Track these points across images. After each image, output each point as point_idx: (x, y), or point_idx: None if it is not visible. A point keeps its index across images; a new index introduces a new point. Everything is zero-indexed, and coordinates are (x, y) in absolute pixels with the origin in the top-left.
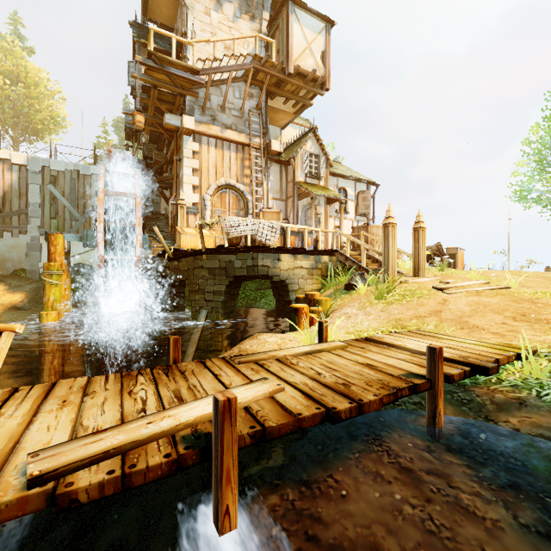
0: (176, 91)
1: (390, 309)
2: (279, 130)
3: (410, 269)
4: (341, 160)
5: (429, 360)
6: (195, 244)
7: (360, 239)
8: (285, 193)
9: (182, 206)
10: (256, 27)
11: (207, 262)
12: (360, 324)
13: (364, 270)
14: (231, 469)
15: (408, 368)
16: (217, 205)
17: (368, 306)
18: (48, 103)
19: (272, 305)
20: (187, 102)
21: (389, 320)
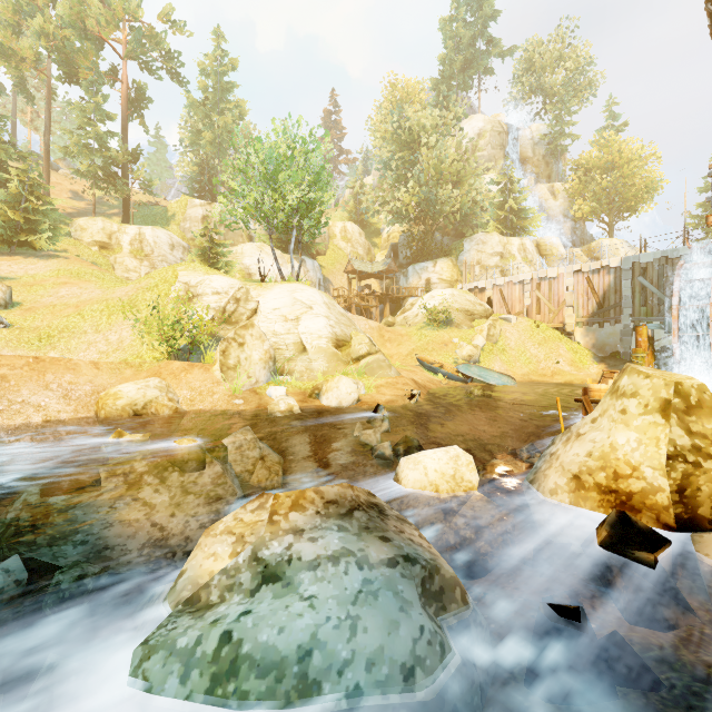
0: None
1: None
2: None
3: None
4: None
5: None
6: None
7: None
8: None
9: None
10: None
11: None
12: None
13: None
14: None
15: None
16: None
17: None
18: (641, 173)
19: None
20: None
21: None
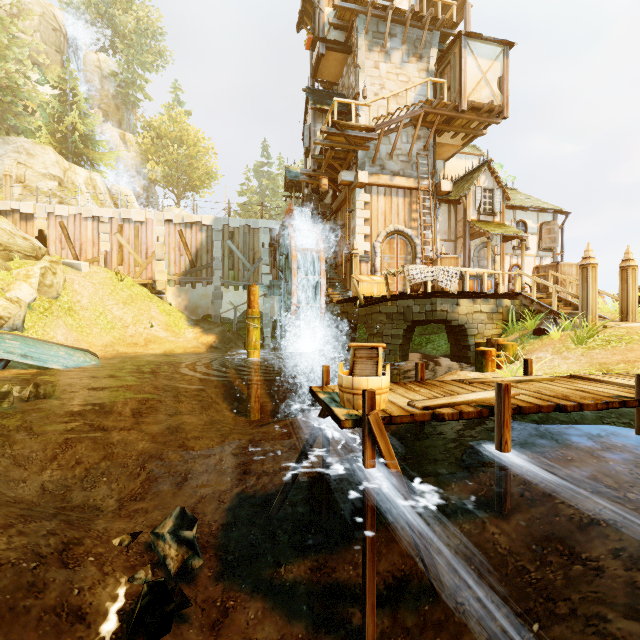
0: (350, 149)
1: (592, 354)
2: (442, 163)
3: (615, 313)
4: (511, 180)
5: (637, 385)
6: (371, 290)
7: (547, 280)
8: (454, 233)
9: (355, 255)
10: (424, 66)
11: (384, 307)
12: (557, 367)
13: (555, 314)
14: (508, 420)
15: (617, 393)
16: (386, 251)
17: (564, 351)
18: (204, 160)
19: (441, 350)
20: (359, 157)
21: (591, 364)
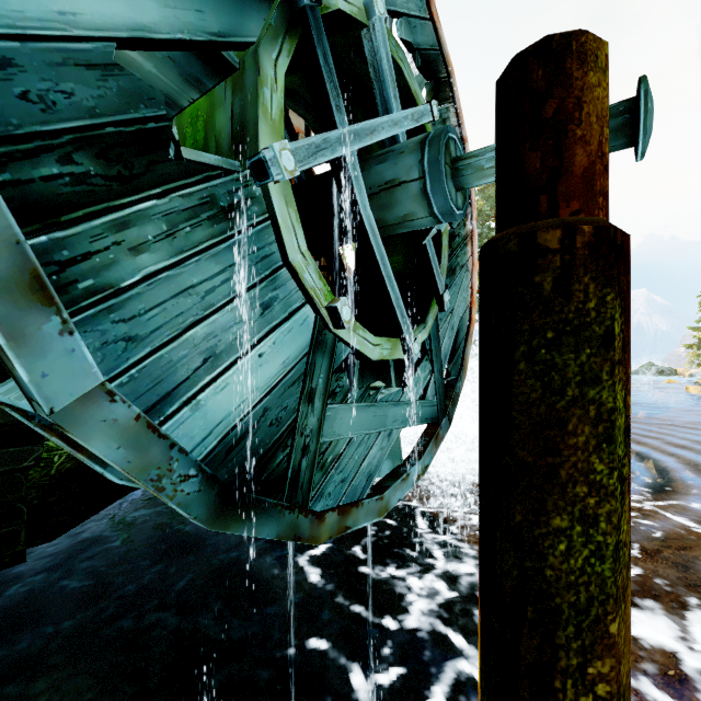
0: None
1: None
2: None
3: None
4: None
5: None
6: None
7: None
8: None
9: None
10: None
11: None
12: None
13: None
14: None
15: None
16: None
17: None
18: None
19: None
20: None
21: None
